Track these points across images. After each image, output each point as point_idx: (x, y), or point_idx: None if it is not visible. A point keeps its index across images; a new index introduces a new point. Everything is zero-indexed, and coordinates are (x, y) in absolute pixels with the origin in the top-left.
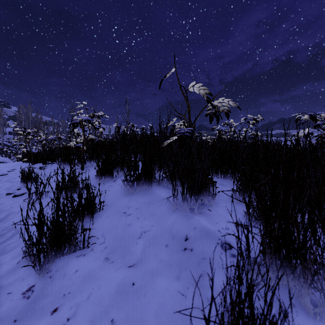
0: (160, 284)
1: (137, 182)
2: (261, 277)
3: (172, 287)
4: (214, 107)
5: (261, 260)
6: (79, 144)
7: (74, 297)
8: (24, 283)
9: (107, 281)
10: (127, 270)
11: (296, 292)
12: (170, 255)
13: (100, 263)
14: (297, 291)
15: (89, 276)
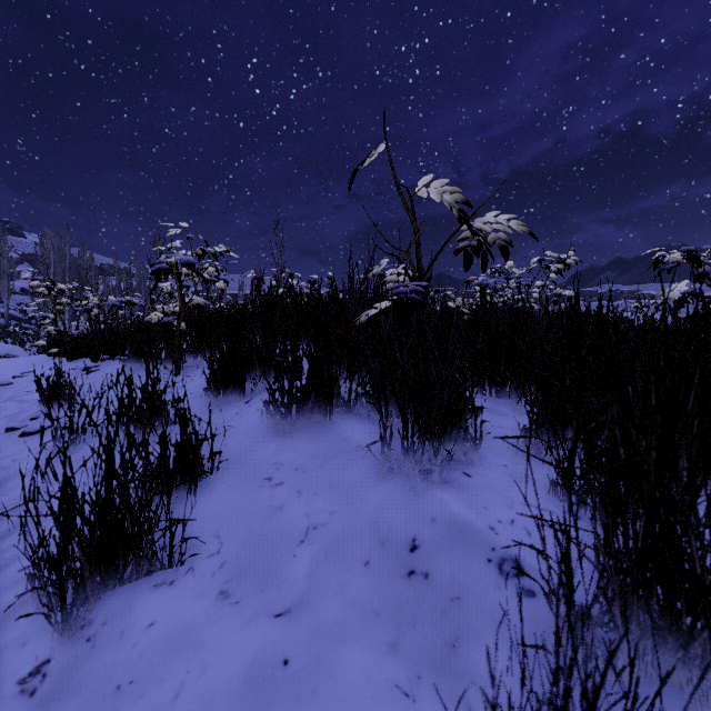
0: (351, 663)
1: (298, 406)
2: (616, 675)
3: (380, 674)
4: (475, 233)
5: (603, 612)
6: (171, 318)
7: (142, 693)
8: (26, 653)
9: (224, 653)
10: (271, 624)
11: (693, 698)
12: (375, 587)
13: (208, 604)
14: (697, 696)
15: (181, 638)
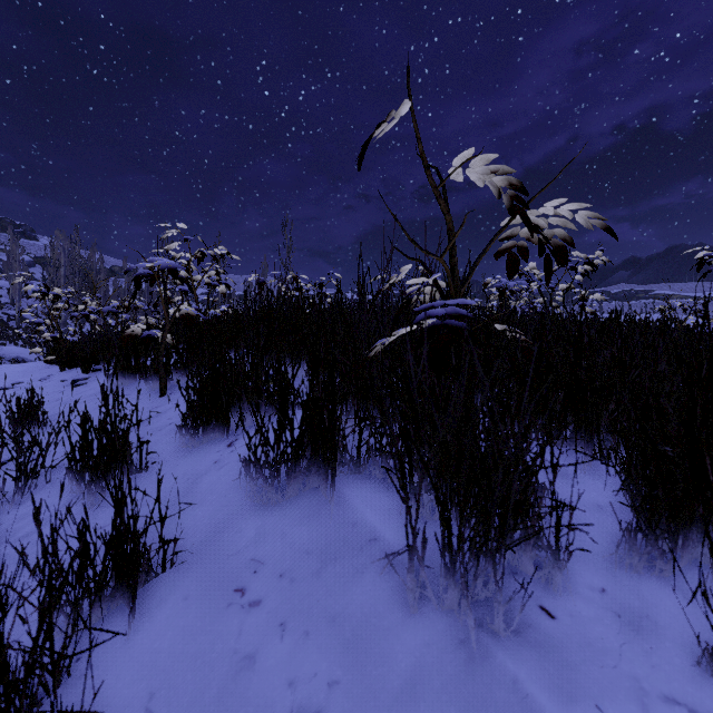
0: None
1: (289, 468)
2: None
3: None
4: (535, 229)
5: None
6: (153, 332)
7: None
8: None
9: None
10: None
11: None
12: None
13: None
14: None
15: None
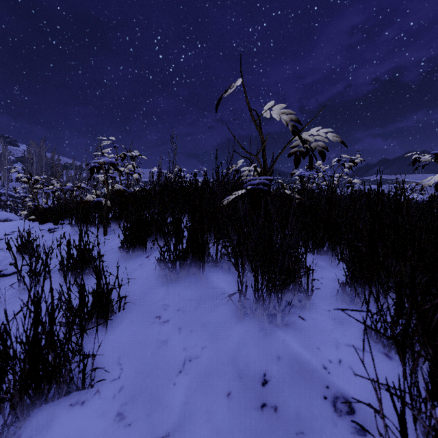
0: None
1: (180, 263)
2: None
3: None
4: (304, 142)
5: None
6: (100, 199)
7: None
8: None
9: None
10: None
11: None
12: (235, 417)
13: (107, 425)
14: None
15: None
